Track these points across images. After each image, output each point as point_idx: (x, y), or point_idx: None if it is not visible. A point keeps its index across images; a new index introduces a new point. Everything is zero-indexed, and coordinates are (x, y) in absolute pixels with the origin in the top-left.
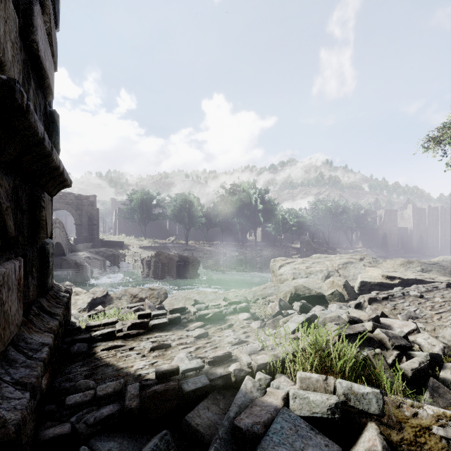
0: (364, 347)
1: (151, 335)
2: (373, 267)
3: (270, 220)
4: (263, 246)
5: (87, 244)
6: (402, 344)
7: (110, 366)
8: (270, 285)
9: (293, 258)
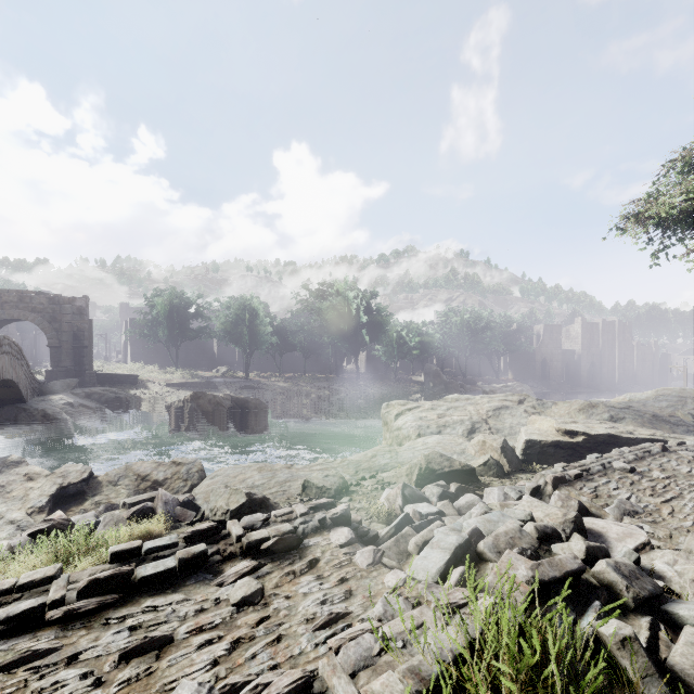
0: (583, 606)
1: (132, 608)
2: (538, 414)
3: (380, 340)
4: (368, 381)
5: (70, 380)
6: (649, 591)
7: None
8: (382, 450)
9: (414, 398)
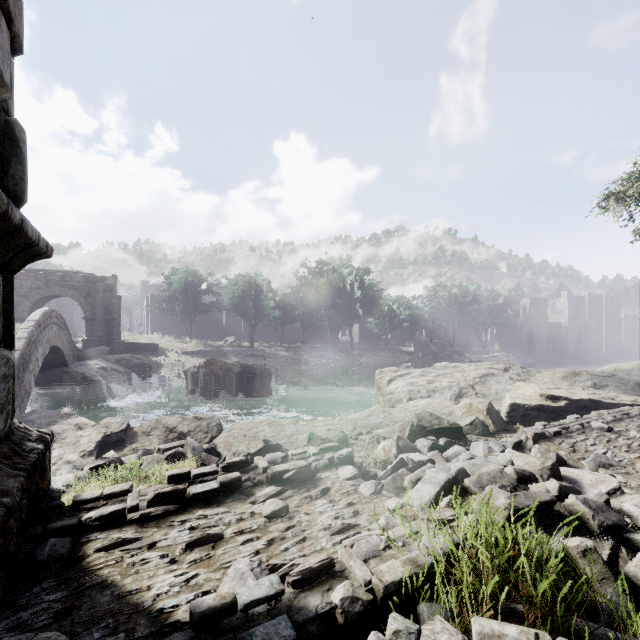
0: (554, 529)
1: (189, 515)
2: (523, 381)
3: (373, 313)
4: (362, 350)
5: (103, 348)
6: (614, 521)
7: (108, 589)
8: (377, 411)
9: (405, 366)
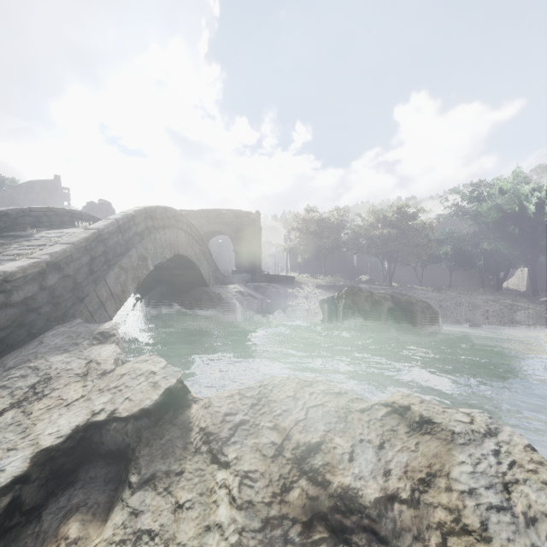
0: None
1: None
2: None
3: None
4: None
5: (244, 275)
6: None
7: None
8: None
9: None
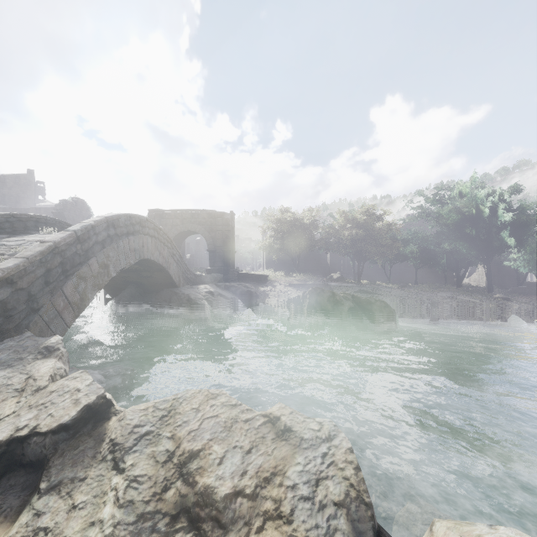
0: None
1: None
2: None
3: (526, 244)
4: (506, 294)
5: (216, 275)
6: None
7: None
8: None
9: None
